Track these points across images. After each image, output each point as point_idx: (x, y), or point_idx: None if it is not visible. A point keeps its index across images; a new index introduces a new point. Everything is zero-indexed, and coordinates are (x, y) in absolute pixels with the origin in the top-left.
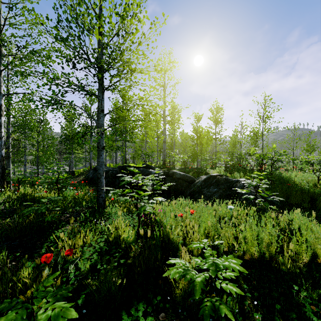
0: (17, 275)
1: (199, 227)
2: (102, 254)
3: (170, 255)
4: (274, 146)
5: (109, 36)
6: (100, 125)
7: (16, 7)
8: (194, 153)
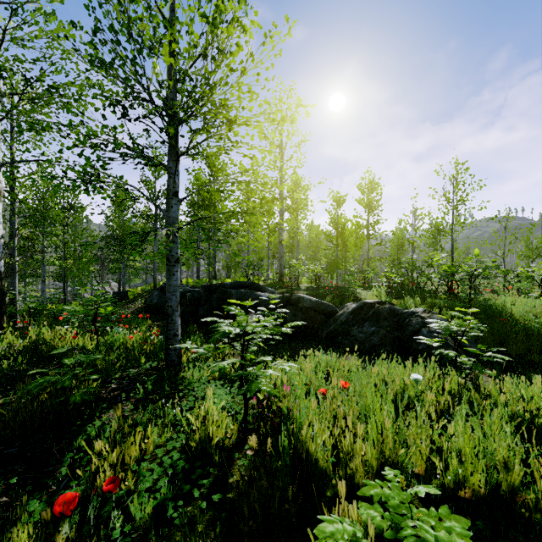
0: (5, 541)
1: (360, 417)
2: (176, 479)
3: (310, 482)
4: (476, 252)
5: (190, 56)
6: (172, 219)
7: (23, 10)
8: (333, 262)
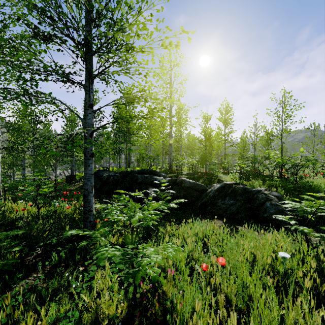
0: None
1: (237, 295)
2: None
3: None
4: (301, 149)
5: None
6: (88, 124)
7: None
8: (203, 157)
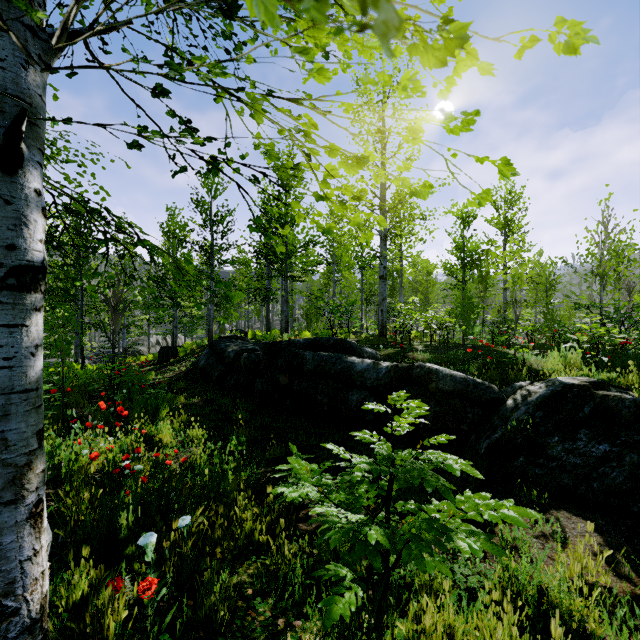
0: None
1: None
2: None
3: None
4: None
5: None
6: None
7: None
8: (467, 307)
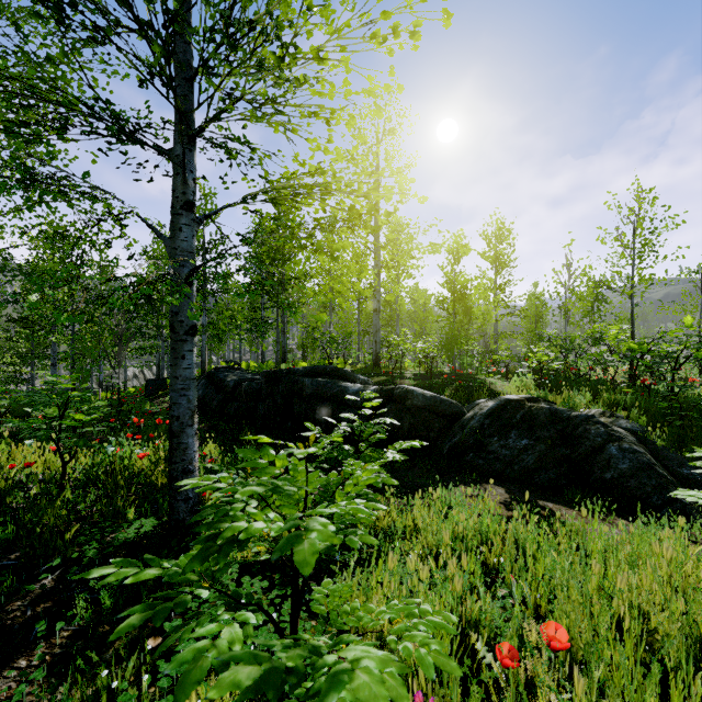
0: None
1: None
2: None
3: None
4: (689, 320)
5: None
6: (180, 253)
7: None
8: (451, 339)
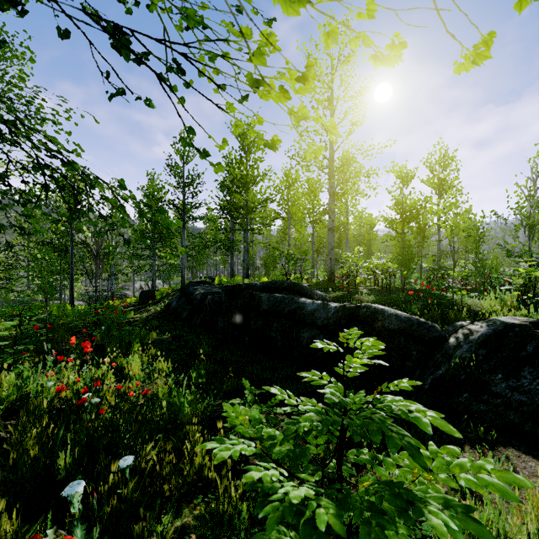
0: None
1: None
2: None
3: None
4: None
5: None
6: None
7: None
8: (407, 255)
